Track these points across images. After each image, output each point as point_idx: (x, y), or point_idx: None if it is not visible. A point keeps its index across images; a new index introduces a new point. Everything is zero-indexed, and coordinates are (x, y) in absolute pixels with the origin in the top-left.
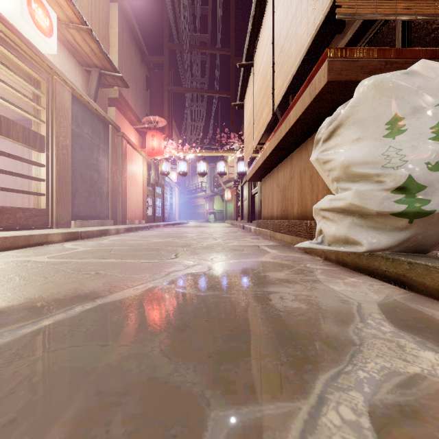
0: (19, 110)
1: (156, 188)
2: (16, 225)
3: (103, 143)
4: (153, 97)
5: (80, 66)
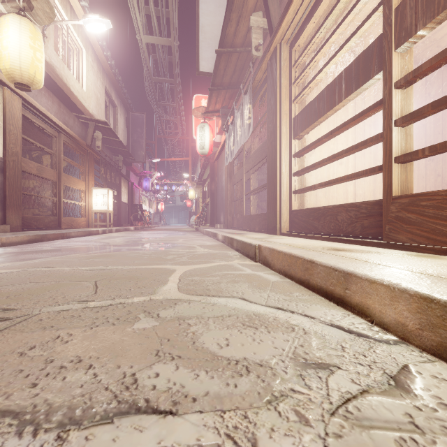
0: None
1: None
2: None
3: None
4: None
5: None
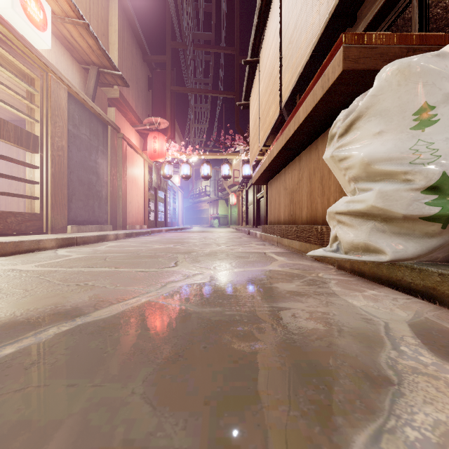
0: (11, 108)
1: (159, 192)
2: (7, 230)
3: (102, 144)
4: (155, 97)
5: (77, 63)
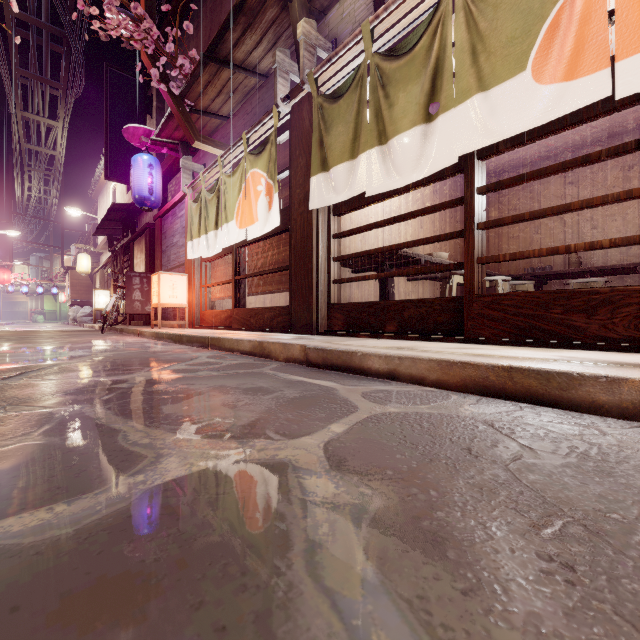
0: None
1: None
2: None
3: None
4: None
5: None
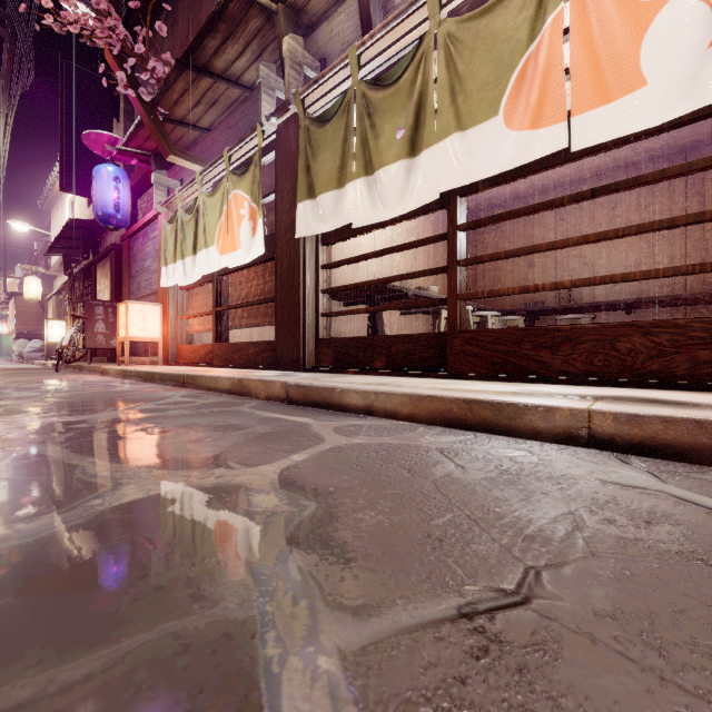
0: None
1: None
2: None
3: None
4: None
5: None
